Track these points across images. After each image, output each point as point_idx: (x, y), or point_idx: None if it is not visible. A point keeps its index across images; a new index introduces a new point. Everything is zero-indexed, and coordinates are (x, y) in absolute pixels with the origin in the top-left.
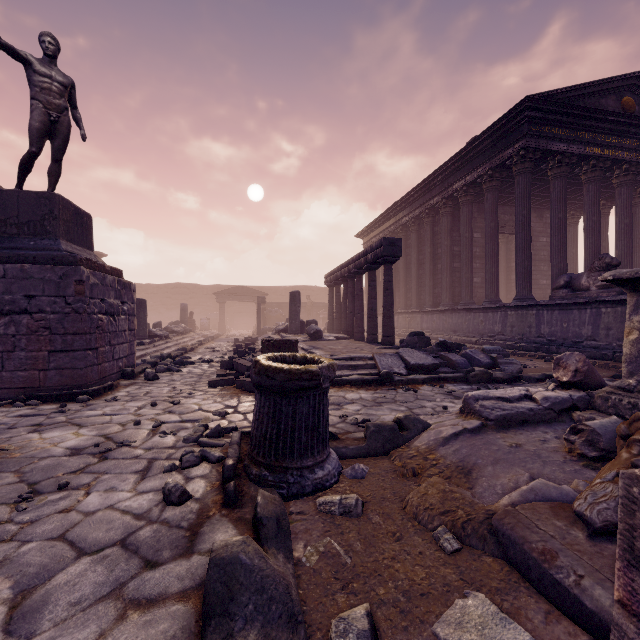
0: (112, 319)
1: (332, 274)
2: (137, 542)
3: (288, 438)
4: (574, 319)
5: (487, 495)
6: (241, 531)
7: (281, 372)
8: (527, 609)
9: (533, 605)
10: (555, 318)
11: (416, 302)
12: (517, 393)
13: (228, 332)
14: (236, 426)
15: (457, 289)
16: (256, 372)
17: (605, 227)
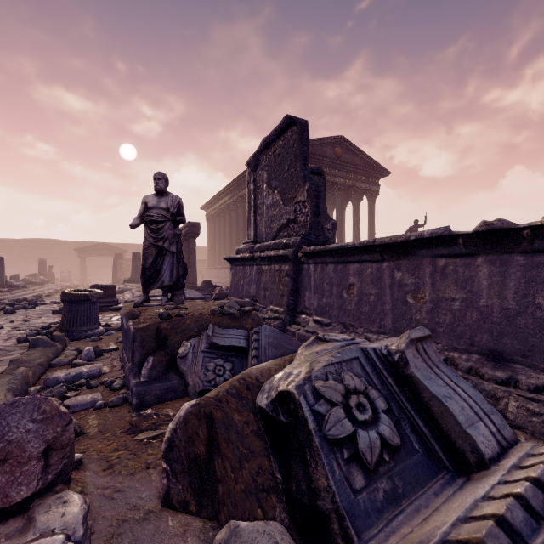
0: None
1: None
2: (6, 349)
3: (75, 319)
4: None
5: None
6: None
7: (71, 294)
8: None
9: None
10: None
11: None
12: None
13: (90, 283)
14: None
15: None
16: (62, 295)
17: (343, 217)
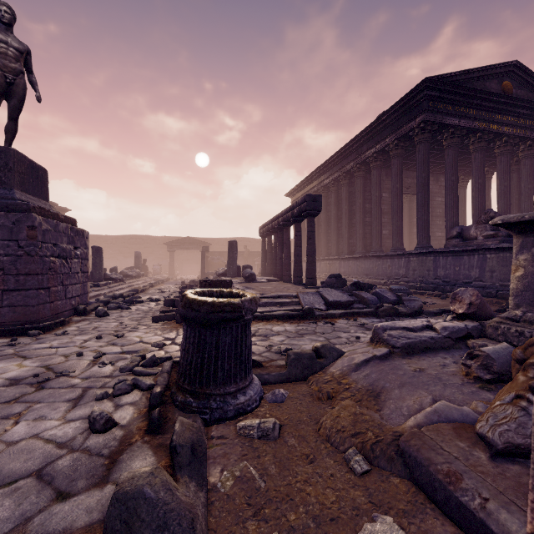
0: (65, 262)
1: (265, 226)
2: (54, 472)
3: (212, 366)
4: (464, 263)
5: (394, 416)
6: (159, 458)
7: (205, 305)
8: (434, 532)
9: (439, 528)
10: (449, 263)
11: (335, 251)
12: (420, 324)
13: (177, 276)
14: (170, 356)
15: (369, 240)
16: (182, 305)
17: (488, 189)
